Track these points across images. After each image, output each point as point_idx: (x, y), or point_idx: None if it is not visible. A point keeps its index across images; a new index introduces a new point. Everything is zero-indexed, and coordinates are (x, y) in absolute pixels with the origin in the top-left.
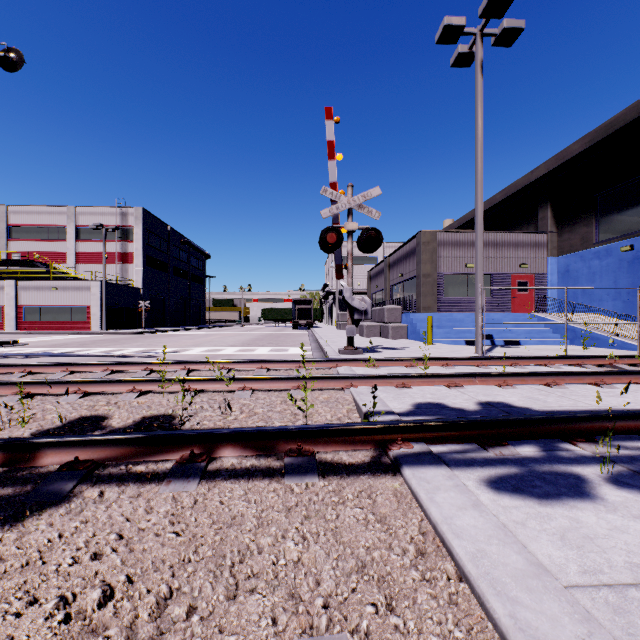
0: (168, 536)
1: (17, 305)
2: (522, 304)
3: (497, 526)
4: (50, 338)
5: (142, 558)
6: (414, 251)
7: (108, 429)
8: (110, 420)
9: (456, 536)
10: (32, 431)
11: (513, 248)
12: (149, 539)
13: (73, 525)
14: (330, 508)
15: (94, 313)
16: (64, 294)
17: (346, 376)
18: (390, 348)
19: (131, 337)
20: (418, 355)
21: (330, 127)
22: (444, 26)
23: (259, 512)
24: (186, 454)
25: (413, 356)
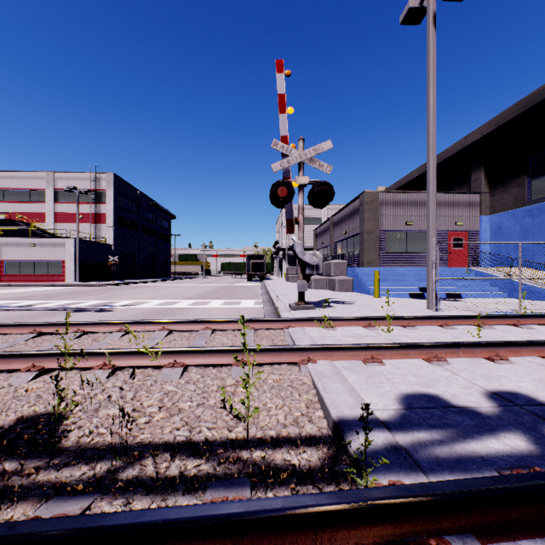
0: None
1: None
2: (457, 259)
3: None
4: (24, 290)
5: None
6: (357, 210)
7: None
8: None
9: None
10: None
11: (449, 207)
12: None
13: None
14: None
15: (68, 267)
16: (41, 250)
17: (302, 347)
18: (339, 302)
19: (99, 289)
20: (370, 311)
21: (281, 80)
22: None
23: None
24: None
25: (366, 312)
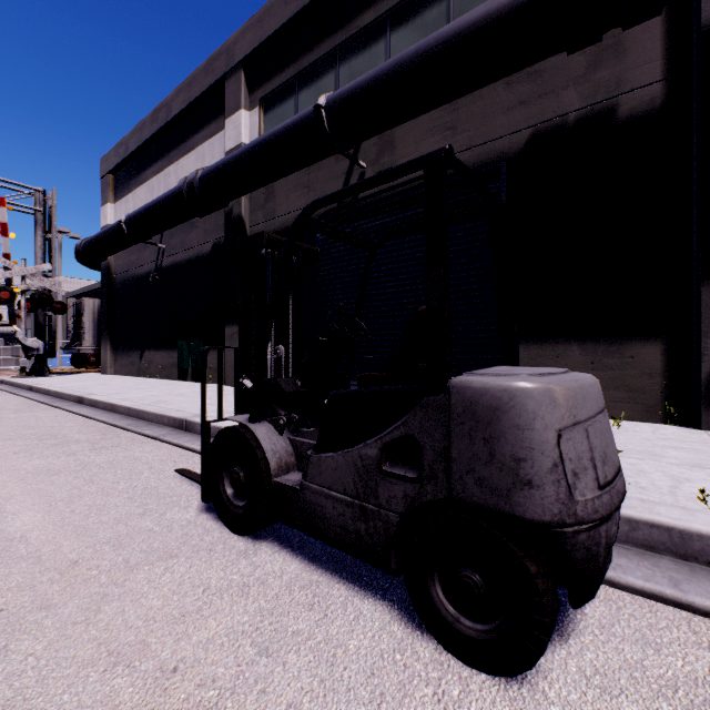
0: None
1: None
2: None
3: None
4: None
5: None
6: None
7: None
8: None
9: None
10: None
11: None
12: None
13: None
14: None
15: None
16: None
17: None
18: None
19: None
20: None
21: None
22: None
23: None
24: None
25: None
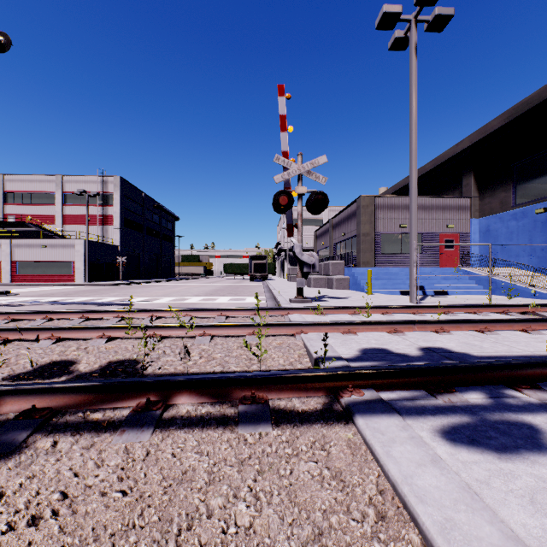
0: (114, 496)
1: (12, 260)
2: (449, 259)
3: (461, 487)
4: (39, 289)
5: (82, 524)
6: (355, 213)
7: (75, 373)
8: (78, 365)
9: (419, 500)
10: (3, 376)
11: (441, 211)
12: (93, 500)
13: (17, 482)
14: (284, 462)
15: (78, 267)
16: (52, 251)
17: (297, 323)
18: (335, 297)
19: (110, 288)
20: (360, 304)
21: (282, 103)
22: (383, 13)
23: (211, 466)
24: (142, 401)
25: (356, 305)
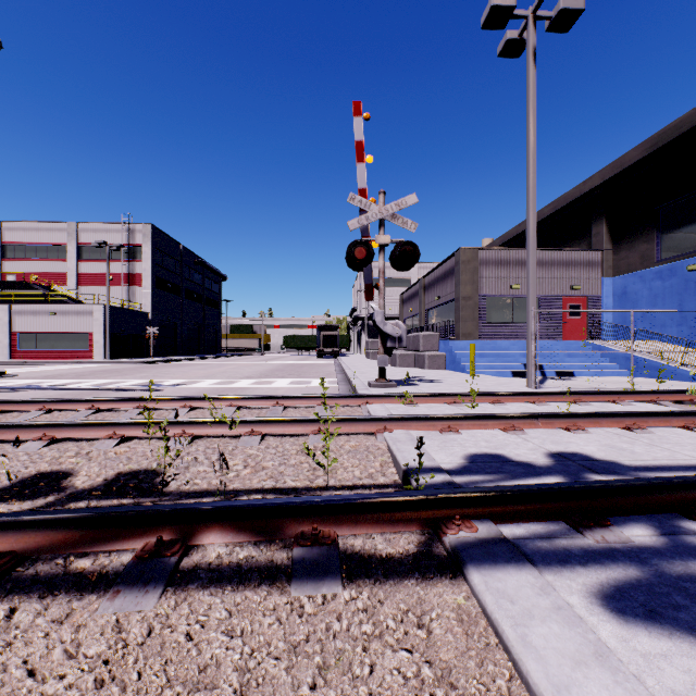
0: None
1: (11, 331)
2: (574, 330)
3: None
4: (45, 368)
5: None
6: (452, 271)
7: (68, 491)
8: (74, 478)
9: None
10: None
11: (564, 267)
12: None
13: None
14: (359, 651)
15: (97, 340)
16: (63, 319)
17: (379, 418)
18: (427, 380)
19: (136, 367)
20: (461, 389)
21: (359, 125)
22: (491, 7)
23: (245, 659)
24: (152, 542)
25: (455, 390)
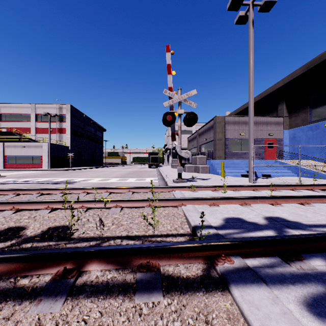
0: None
1: (4, 155)
2: (270, 155)
3: None
4: (20, 173)
5: None
6: (212, 127)
7: (23, 237)
8: (26, 230)
9: None
10: None
11: (265, 125)
12: None
13: None
14: None
15: (44, 159)
16: (28, 149)
17: (179, 198)
18: (201, 179)
19: (63, 172)
20: (217, 183)
21: (168, 56)
22: None
23: None
24: (61, 269)
25: (215, 184)
